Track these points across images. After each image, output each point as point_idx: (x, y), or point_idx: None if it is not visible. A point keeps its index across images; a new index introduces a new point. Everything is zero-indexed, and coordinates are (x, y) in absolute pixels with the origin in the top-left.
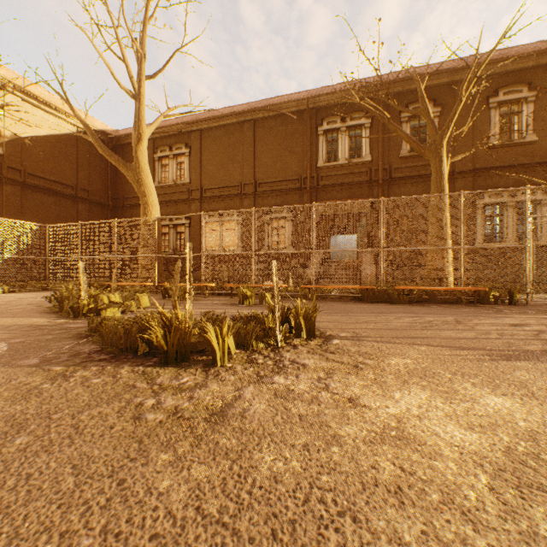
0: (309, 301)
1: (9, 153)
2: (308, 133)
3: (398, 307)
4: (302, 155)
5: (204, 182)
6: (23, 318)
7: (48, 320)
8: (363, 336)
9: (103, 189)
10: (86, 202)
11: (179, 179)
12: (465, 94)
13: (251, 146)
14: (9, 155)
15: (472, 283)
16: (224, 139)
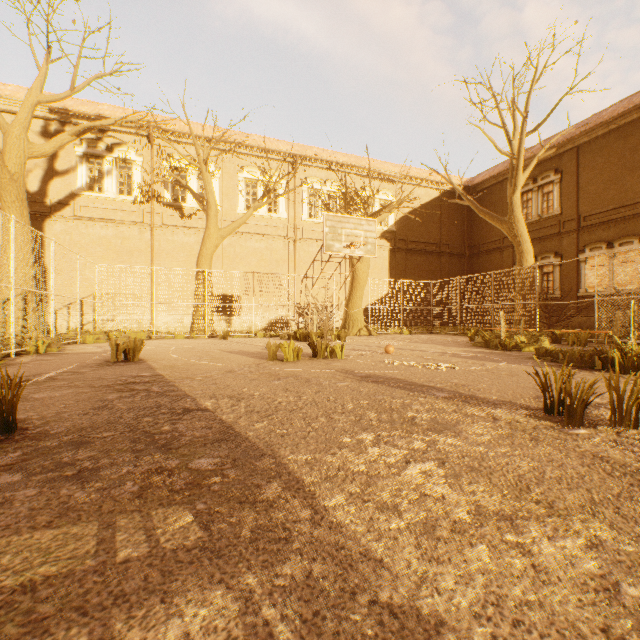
0: None
1: (398, 229)
2: None
3: None
4: None
5: (582, 208)
6: (468, 348)
7: (488, 350)
8: None
9: (459, 240)
10: (446, 255)
11: (545, 213)
12: None
13: None
14: (398, 231)
15: None
16: (614, 146)
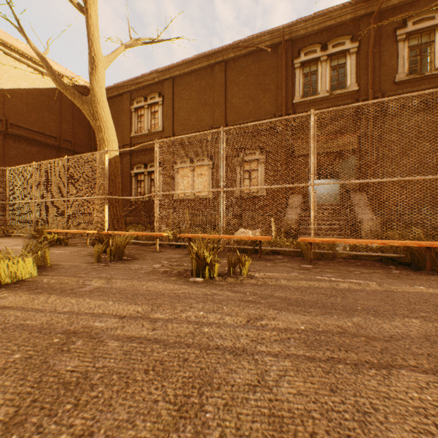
0: (313, 265)
1: None
2: (283, 67)
3: None
4: (276, 92)
5: (176, 129)
6: None
7: None
8: None
9: (87, 141)
10: (70, 152)
11: (153, 128)
12: None
13: (222, 88)
14: None
15: None
16: (195, 85)
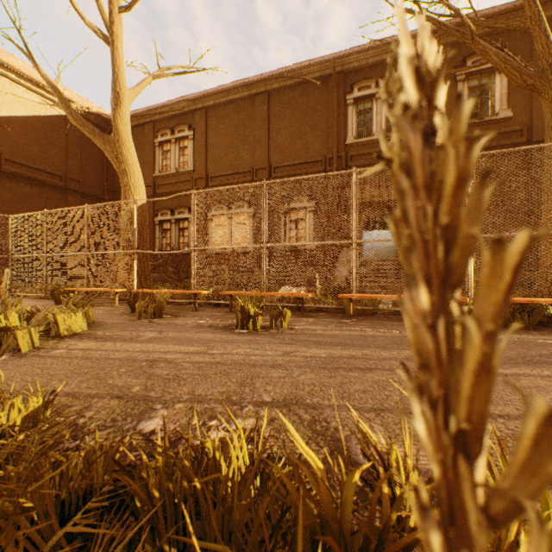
0: (352, 319)
1: None
2: (335, 103)
3: (532, 338)
4: (326, 130)
5: (210, 169)
6: None
7: None
8: None
9: (99, 180)
10: (78, 194)
11: (182, 167)
12: None
13: (265, 123)
14: None
15: None
16: (233, 117)
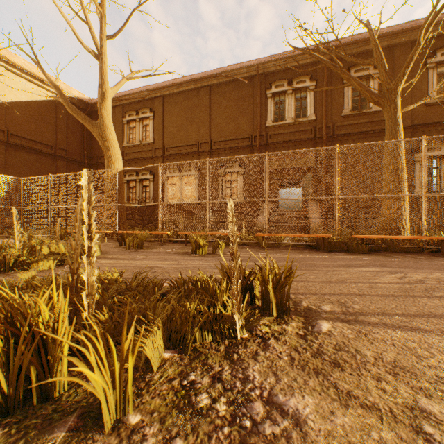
0: (263, 249)
1: None
2: (258, 96)
3: (361, 257)
4: (252, 116)
5: (166, 142)
6: None
7: None
8: (358, 311)
9: (80, 149)
10: (64, 159)
11: (145, 140)
12: (424, 37)
13: (207, 109)
14: None
15: (434, 231)
16: (183, 104)
